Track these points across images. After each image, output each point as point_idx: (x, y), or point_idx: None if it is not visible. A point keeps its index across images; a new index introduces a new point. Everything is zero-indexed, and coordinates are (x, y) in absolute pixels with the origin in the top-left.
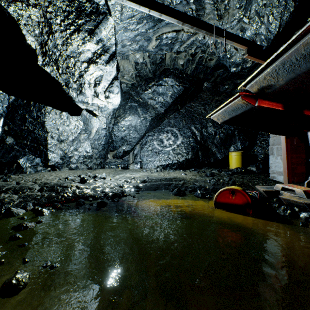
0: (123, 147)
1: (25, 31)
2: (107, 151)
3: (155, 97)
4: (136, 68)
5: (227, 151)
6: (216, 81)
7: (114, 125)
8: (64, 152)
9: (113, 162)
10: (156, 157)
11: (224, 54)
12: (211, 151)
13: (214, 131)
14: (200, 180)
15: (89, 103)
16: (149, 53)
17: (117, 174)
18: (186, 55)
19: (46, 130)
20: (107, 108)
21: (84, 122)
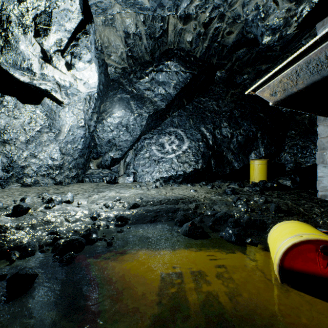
0: (110, 153)
1: None
2: (89, 159)
3: (153, 87)
4: (127, 43)
5: (246, 159)
6: (233, 68)
7: (97, 123)
8: (10, 159)
9: (96, 174)
10: (155, 166)
11: (256, 13)
12: (226, 159)
13: (230, 133)
14: (219, 201)
15: (34, 72)
16: (144, 13)
17: (97, 192)
18: (196, 26)
19: None
20: (77, 90)
21: (47, 115)
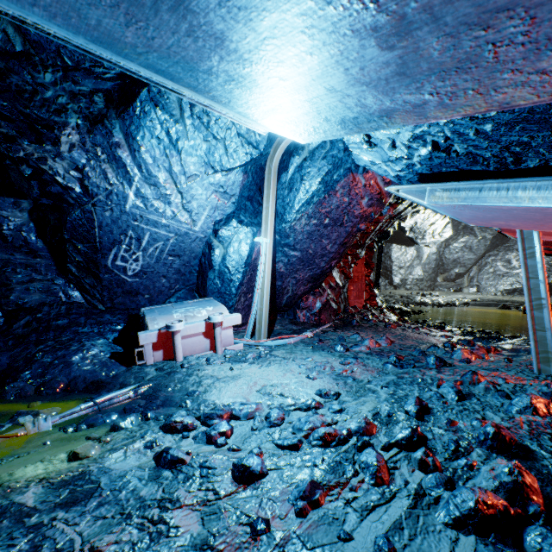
0: (455, 269)
1: (406, 228)
2: (437, 274)
3: None
4: None
5: None
6: None
7: (444, 248)
8: (402, 276)
9: (443, 285)
10: (499, 280)
11: None
12: None
13: None
14: None
15: (426, 243)
16: None
17: (449, 295)
18: None
19: (391, 260)
20: (439, 241)
21: (417, 251)
